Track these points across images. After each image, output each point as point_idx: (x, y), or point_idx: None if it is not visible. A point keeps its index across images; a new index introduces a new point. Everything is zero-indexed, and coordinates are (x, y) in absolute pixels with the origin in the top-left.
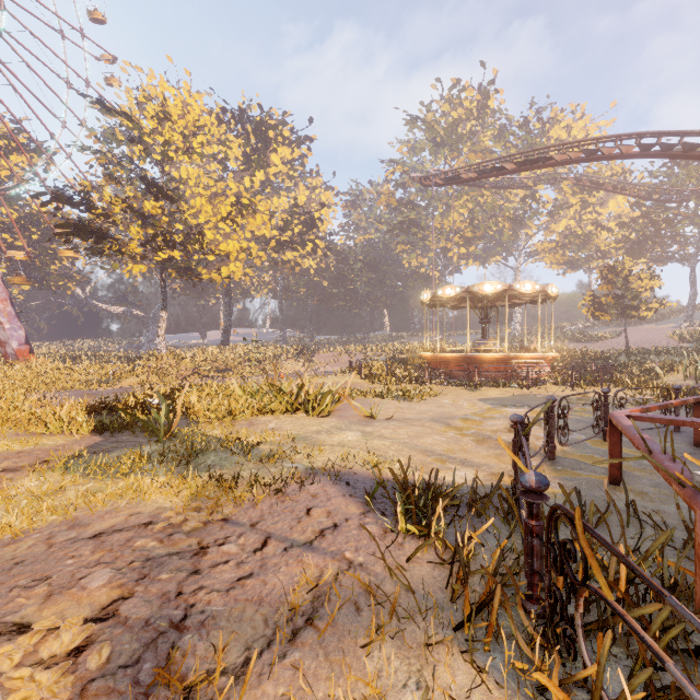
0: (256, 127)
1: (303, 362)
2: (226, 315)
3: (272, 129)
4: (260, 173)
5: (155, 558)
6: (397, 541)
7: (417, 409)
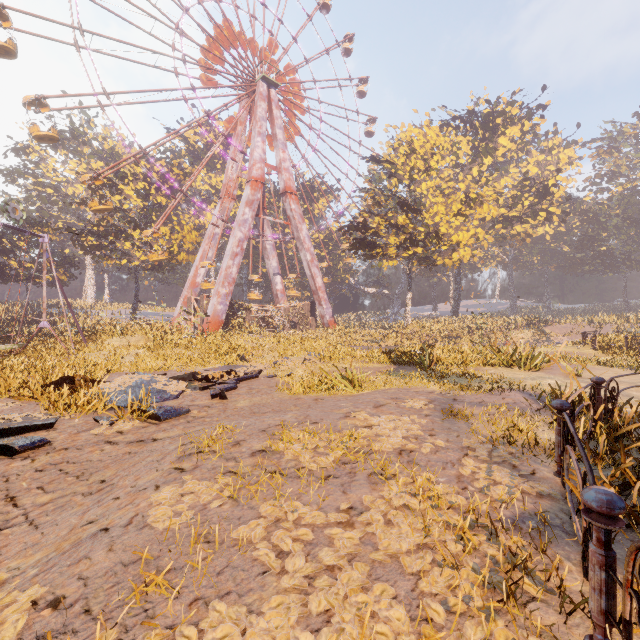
0: (483, 120)
1: (533, 333)
2: (456, 291)
3: (500, 116)
4: (488, 158)
5: (438, 398)
6: (545, 411)
7: (639, 377)
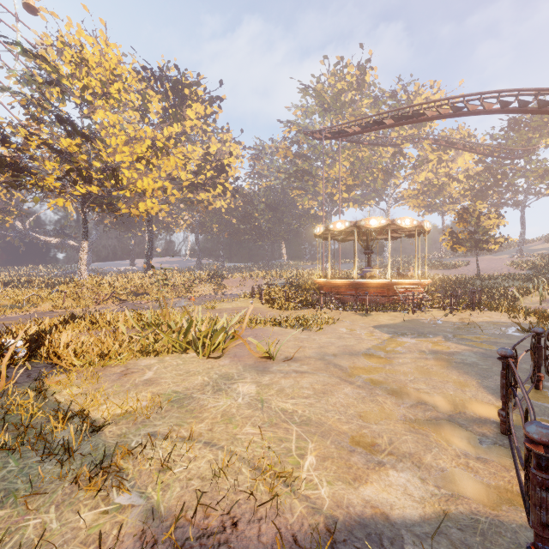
0: (173, 85)
1: (213, 286)
2: (148, 246)
3: (188, 87)
4: (178, 125)
5: None
6: None
7: (317, 341)
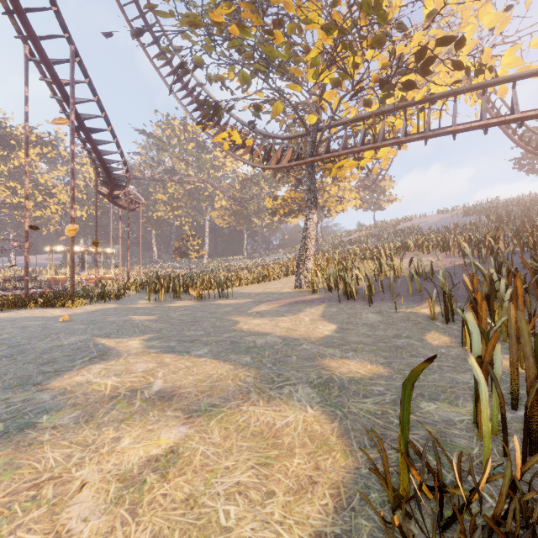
0: (3, 137)
1: None
2: None
3: (14, 140)
4: (15, 161)
5: None
6: None
7: None
